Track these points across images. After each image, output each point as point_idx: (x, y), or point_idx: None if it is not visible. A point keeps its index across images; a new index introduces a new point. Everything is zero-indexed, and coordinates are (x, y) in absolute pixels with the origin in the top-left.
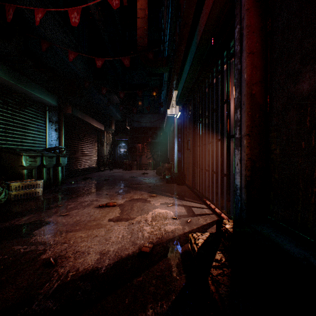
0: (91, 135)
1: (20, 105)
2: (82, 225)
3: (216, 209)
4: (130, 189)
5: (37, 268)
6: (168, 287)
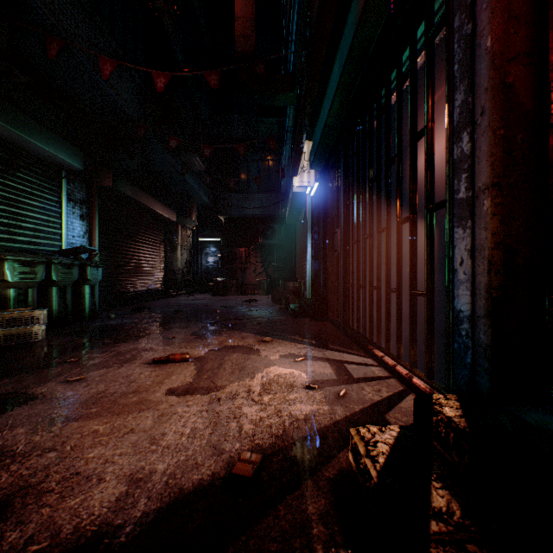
0: (152, 230)
1: (6, 165)
2: (106, 403)
3: (399, 367)
4: (221, 328)
5: None
6: None
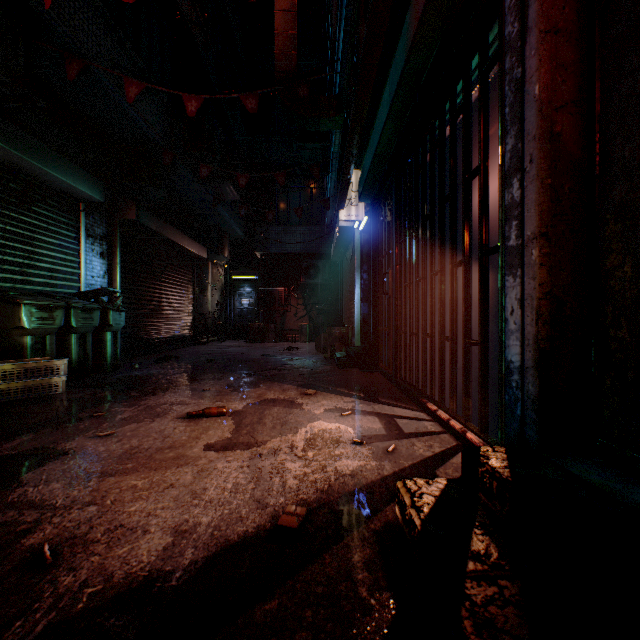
0: (179, 269)
1: (20, 198)
2: (142, 459)
3: (452, 421)
4: (259, 379)
5: (5, 573)
6: (348, 632)
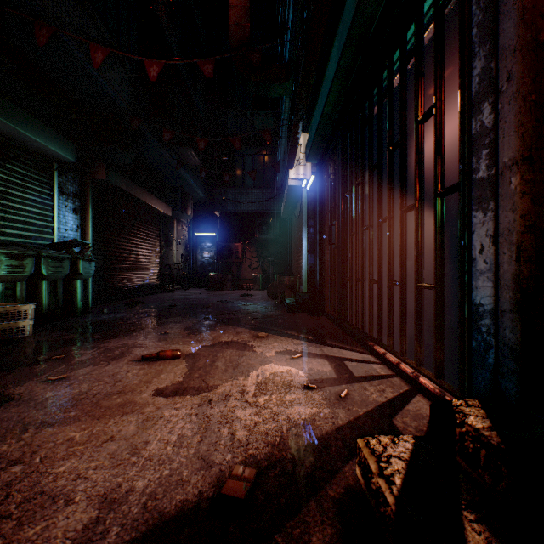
0: (147, 225)
1: None
2: (87, 406)
3: (403, 364)
4: (216, 323)
5: None
6: None
